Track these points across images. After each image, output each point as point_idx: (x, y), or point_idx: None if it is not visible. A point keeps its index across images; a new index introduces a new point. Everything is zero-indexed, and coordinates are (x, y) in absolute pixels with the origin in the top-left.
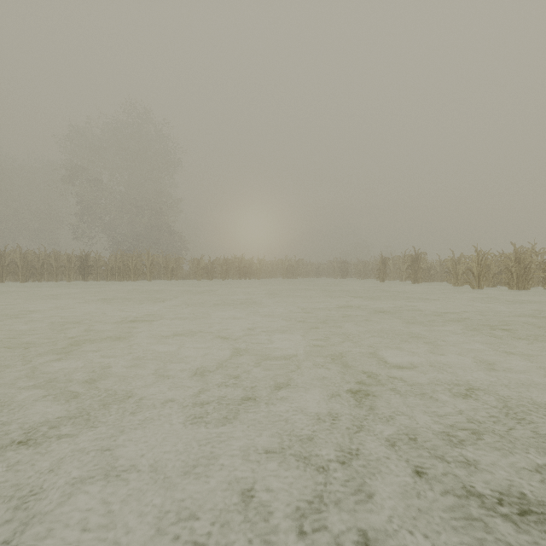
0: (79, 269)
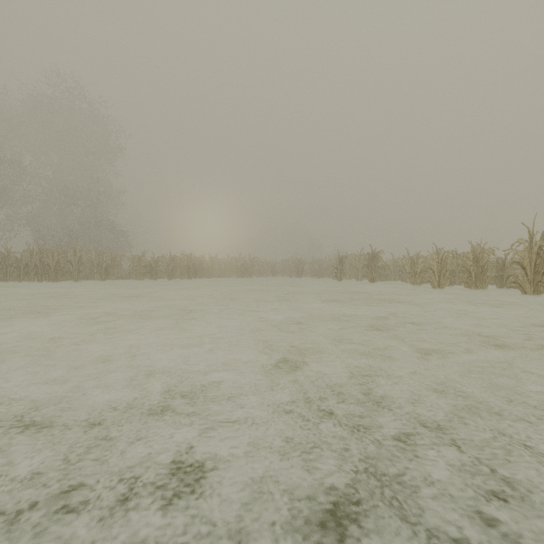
0: None
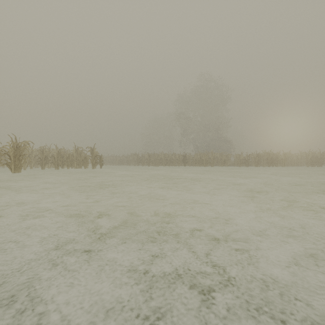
0: (182, 160)
